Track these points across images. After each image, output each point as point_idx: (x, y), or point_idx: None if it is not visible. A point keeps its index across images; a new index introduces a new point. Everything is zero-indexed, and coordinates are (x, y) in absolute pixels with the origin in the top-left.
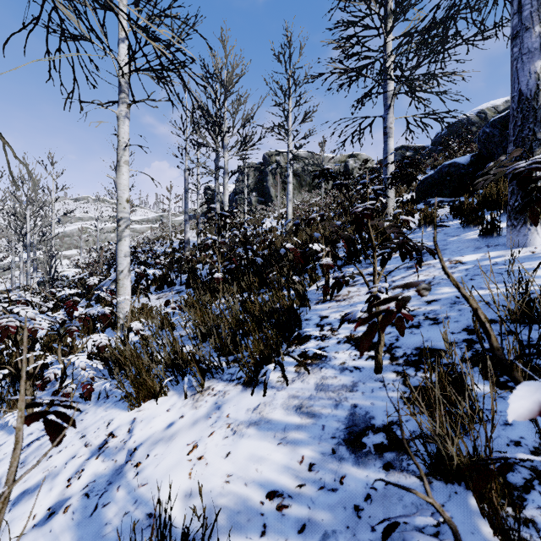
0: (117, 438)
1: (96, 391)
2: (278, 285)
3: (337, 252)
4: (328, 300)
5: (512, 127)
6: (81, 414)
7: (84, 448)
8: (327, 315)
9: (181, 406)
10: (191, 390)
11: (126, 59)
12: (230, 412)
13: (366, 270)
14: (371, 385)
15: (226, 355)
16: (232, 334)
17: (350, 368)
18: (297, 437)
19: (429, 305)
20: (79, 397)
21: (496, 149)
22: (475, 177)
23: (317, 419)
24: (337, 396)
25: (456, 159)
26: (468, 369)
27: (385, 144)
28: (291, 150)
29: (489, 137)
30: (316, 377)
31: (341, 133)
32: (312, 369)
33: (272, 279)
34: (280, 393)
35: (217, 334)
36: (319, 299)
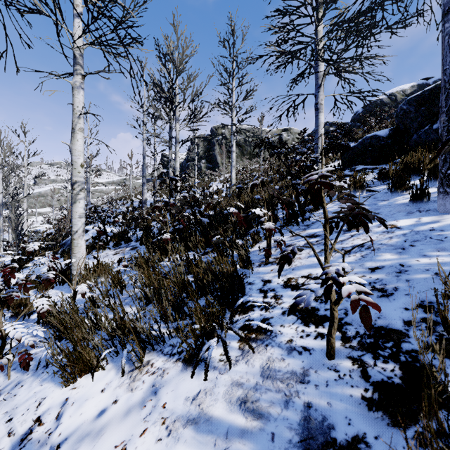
0: (43, 426)
1: (38, 358)
2: (222, 246)
3: (276, 214)
4: (270, 262)
5: (444, 98)
6: (16, 387)
7: (6, 438)
8: (270, 280)
9: (116, 385)
10: (130, 365)
11: (80, 33)
12: (167, 401)
13: (304, 232)
14: (324, 374)
15: (167, 325)
16: (175, 301)
17: (298, 348)
18: (241, 449)
19: (374, 273)
20: (20, 364)
21: (412, 123)
22: (448, 140)
23: (265, 422)
24: (287, 389)
25: (377, 132)
26: (438, 362)
27: (316, 118)
28: (234, 123)
29: (406, 113)
30: (262, 358)
31: (277, 109)
32: (257, 347)
33: (216, 241)
34: (222, 377)
35: (160, 301)
36: (261, 261)
